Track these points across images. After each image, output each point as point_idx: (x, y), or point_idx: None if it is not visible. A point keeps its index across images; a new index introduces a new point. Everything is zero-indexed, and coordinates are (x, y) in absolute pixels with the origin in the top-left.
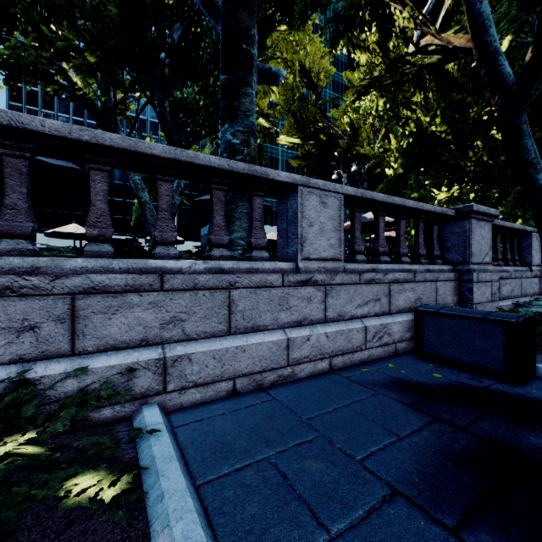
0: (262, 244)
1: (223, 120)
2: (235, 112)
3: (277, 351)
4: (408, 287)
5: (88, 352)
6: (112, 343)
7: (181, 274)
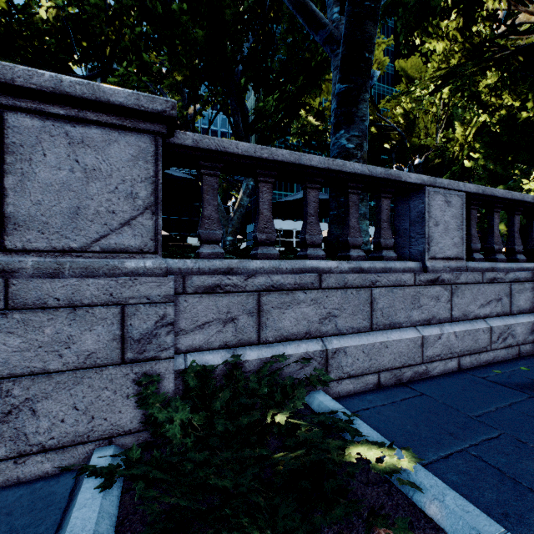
0: (389, 244)
1: (338, 127)
2: (352, 118)
3: (413, 348)
4: (528, 287)
5: (269, 342)
6: (285, 335)
7: (334, 274)
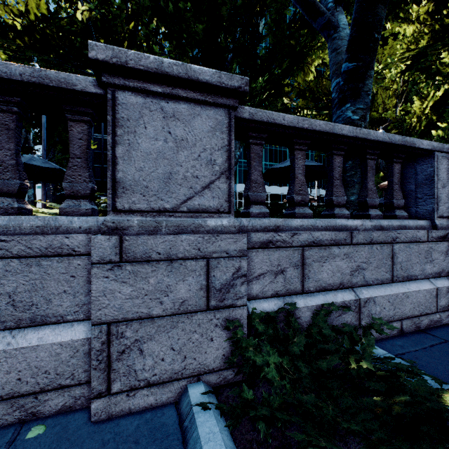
0: (400, 204)
1: (344, 101)
2: (359, 92)
3: (429, 298)
4: None
5: (310, 291)
6: (323, 285)
7: (362, 231)
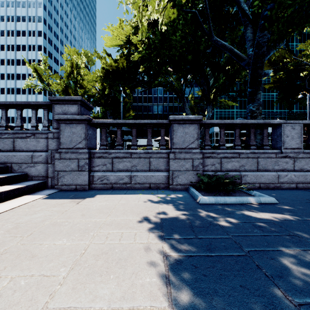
0: (267, 144)
1: (249, 103)
2: (254, 100)
3: (274, 178)
4: None
5: (223, 171)
6: (228, 170)
7: (244, 154)
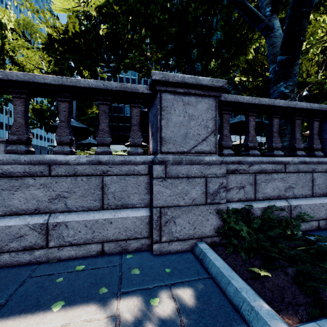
0: (318, 148)
1: (279, 80)
2: (289, 75)
3: None
4: None
5: (259, 200)
6: (267, 196)
7: (292, 164)
